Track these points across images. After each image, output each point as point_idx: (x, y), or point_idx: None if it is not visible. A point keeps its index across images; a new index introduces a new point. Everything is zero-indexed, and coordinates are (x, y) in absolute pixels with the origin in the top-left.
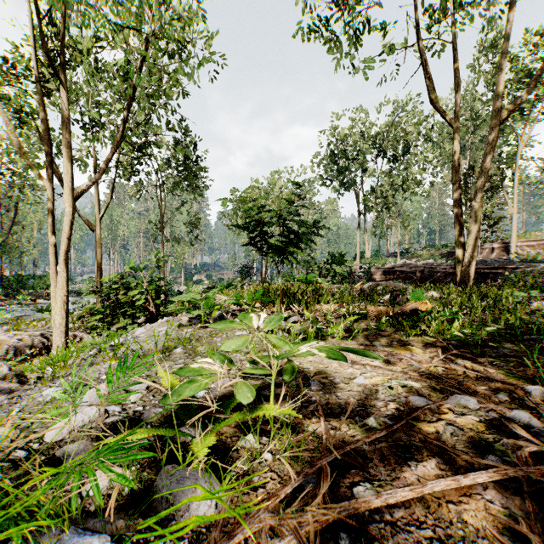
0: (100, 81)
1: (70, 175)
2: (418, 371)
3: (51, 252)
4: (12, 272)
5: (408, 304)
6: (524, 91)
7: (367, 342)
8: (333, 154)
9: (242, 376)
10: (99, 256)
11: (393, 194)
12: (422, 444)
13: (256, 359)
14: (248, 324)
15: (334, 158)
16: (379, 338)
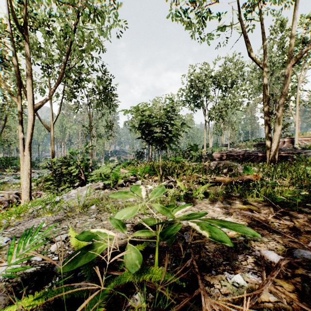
0: (53, 42)
1: (32, 96)
2: (260, 226)
3: (21, 143)
4: (3, 155)
5: (243, 176)
6: (309, 45)
7: (219, 201)
8: (190, 87)
9: (134, 229)
10: (52, 146)
11: (225, 110)
12: (289, 306)
13: (143, 224)
14: (138, 194)
15: (191, 89)
16: (226, 199)
